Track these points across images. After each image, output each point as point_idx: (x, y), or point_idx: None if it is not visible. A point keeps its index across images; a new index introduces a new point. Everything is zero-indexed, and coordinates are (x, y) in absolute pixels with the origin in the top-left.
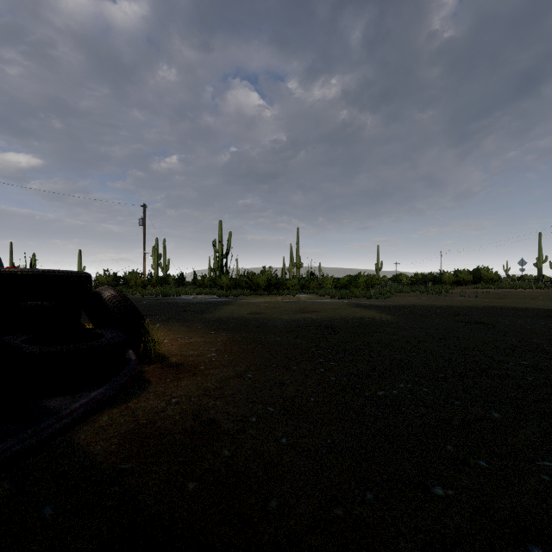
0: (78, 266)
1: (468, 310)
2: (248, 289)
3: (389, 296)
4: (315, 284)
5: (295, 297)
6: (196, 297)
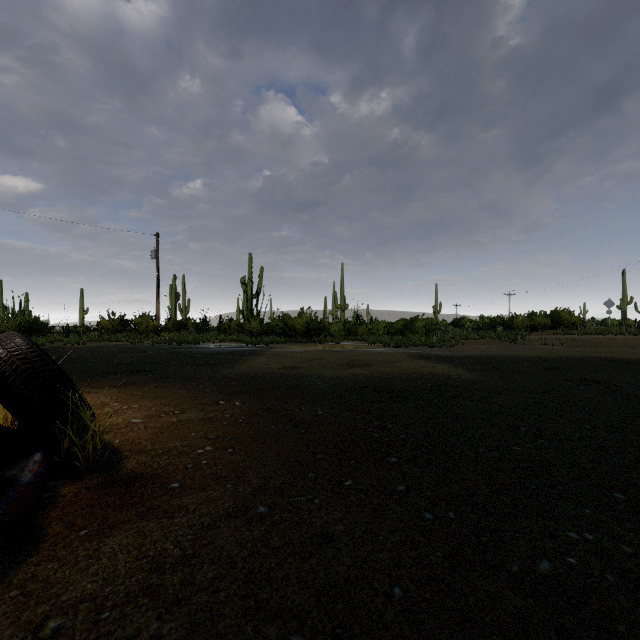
0: (80, 307)
1: (564, 362)
2: (283, 335)
3: (455, 344)
4: (363, 329)
5: (340, 345)
6: (218, 346)
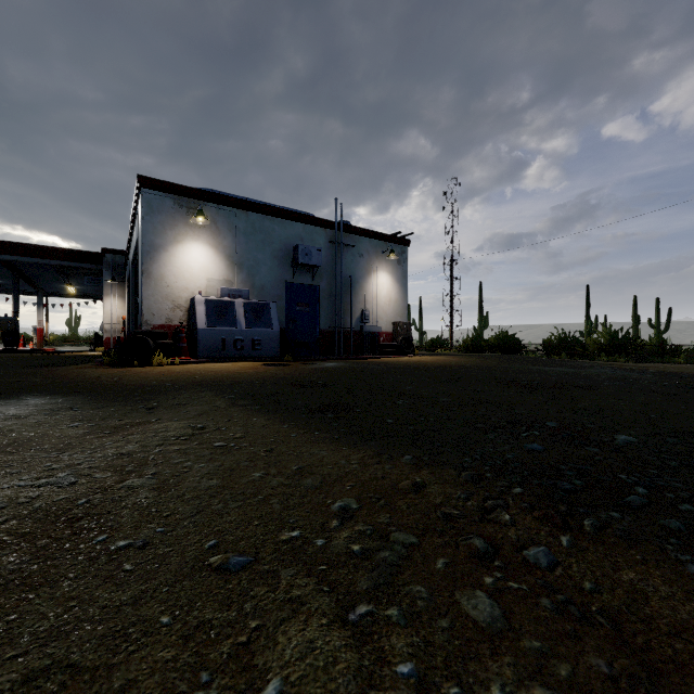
0: None
1: None
2: None
3: None
4: None
5: None
6: None
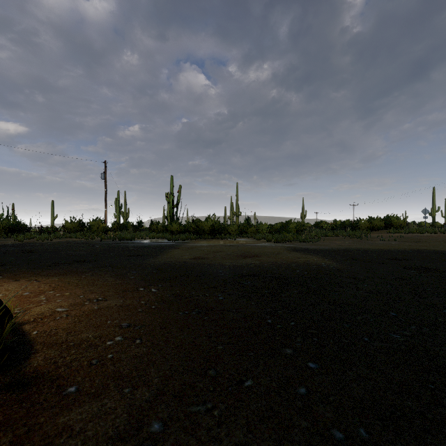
0: (51, 214)
1: (401, 253)
2: (195, 234)
3: (318, 240)
4: (252, 229)
5: (235, 240)
6: (148, 241)
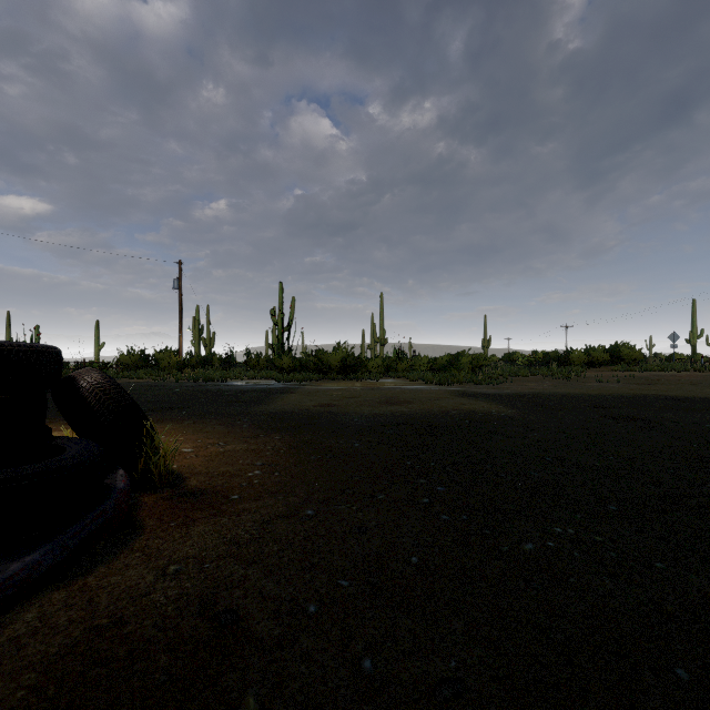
0: (95, 341)
1: (613, 400)
2: (317, 372)
3: (502, 381)
4: (404, 365)
5: (378, 382)
6: (247, 383)
